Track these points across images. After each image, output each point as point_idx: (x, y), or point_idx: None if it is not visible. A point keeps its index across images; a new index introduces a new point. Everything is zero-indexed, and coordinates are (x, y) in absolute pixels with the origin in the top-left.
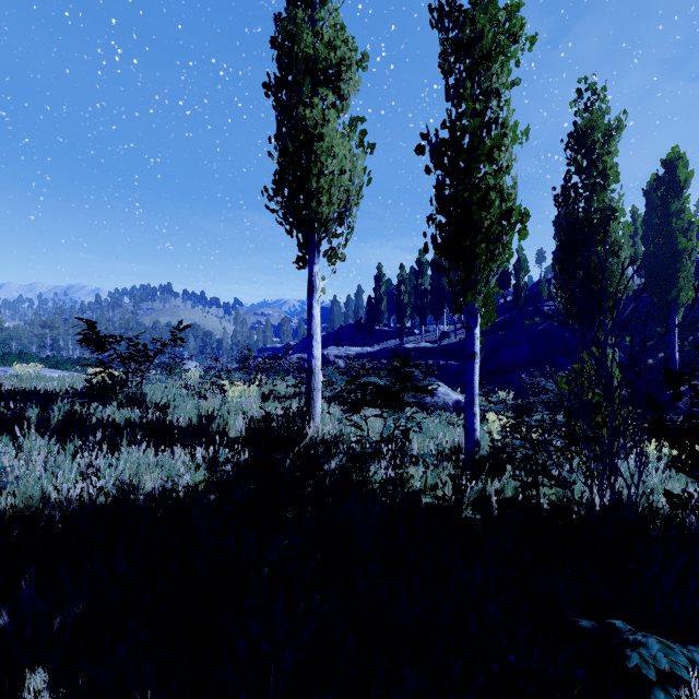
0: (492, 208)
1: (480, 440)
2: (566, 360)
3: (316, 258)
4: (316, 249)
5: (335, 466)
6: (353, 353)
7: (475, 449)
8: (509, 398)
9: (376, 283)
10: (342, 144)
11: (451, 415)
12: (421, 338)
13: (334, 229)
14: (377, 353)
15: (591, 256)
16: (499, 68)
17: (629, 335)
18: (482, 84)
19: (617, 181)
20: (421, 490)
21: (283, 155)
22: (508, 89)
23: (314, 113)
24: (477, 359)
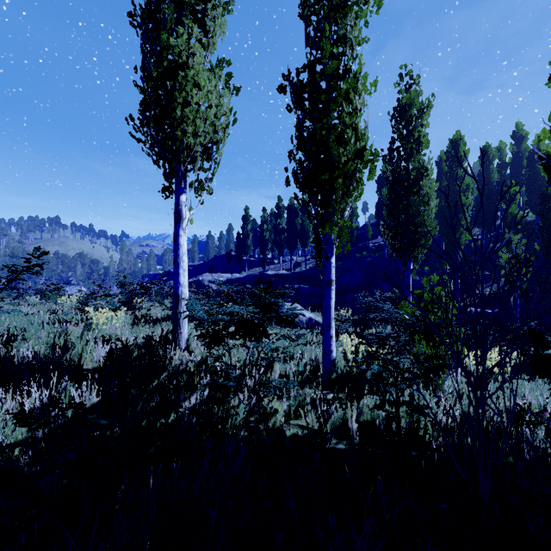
0: (348, 145)
1: (335, 360)
2: (386, 284)
3: (182, 188)
4: (182, 179)
5: (197, 398)
6: (224, 278)
7: (332, 369)
8: (348, 314)
9: (243, 222)
10: (207, 78)
11: (307, 333)
12: (279, 266)
13: (201, 162)
14: (244, 278)
15: (410, 203)
16: (353, 20)
17: (427, 265)
18: (339, 30)
19: (428, 147)
20: (284, 420)
21: (147, 82)
22: (360, 41)
23: (178, 42)
24: (333, 286)
